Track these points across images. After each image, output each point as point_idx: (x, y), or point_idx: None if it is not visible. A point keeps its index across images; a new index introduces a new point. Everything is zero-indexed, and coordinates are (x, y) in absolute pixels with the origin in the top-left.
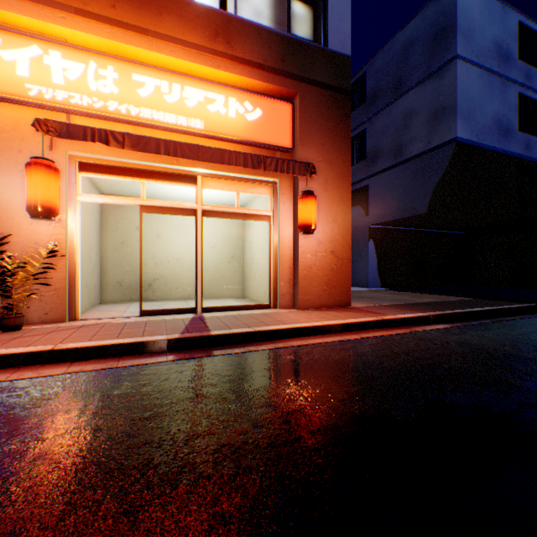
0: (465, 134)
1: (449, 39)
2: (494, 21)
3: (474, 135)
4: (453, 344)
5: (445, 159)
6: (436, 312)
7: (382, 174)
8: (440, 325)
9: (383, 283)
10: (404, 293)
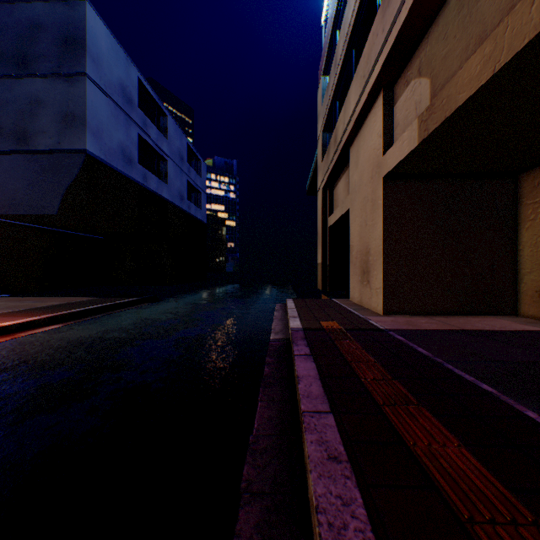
0: (96, 150)
1: (80, 53)
2: (121, 65)
3: (104, 154)
4: (55, 341)
5: (77, 166)
6: (53, 314)
7: (1, 156)
8: (54, 326)
9: (4, 288)
10: (31, 298)
